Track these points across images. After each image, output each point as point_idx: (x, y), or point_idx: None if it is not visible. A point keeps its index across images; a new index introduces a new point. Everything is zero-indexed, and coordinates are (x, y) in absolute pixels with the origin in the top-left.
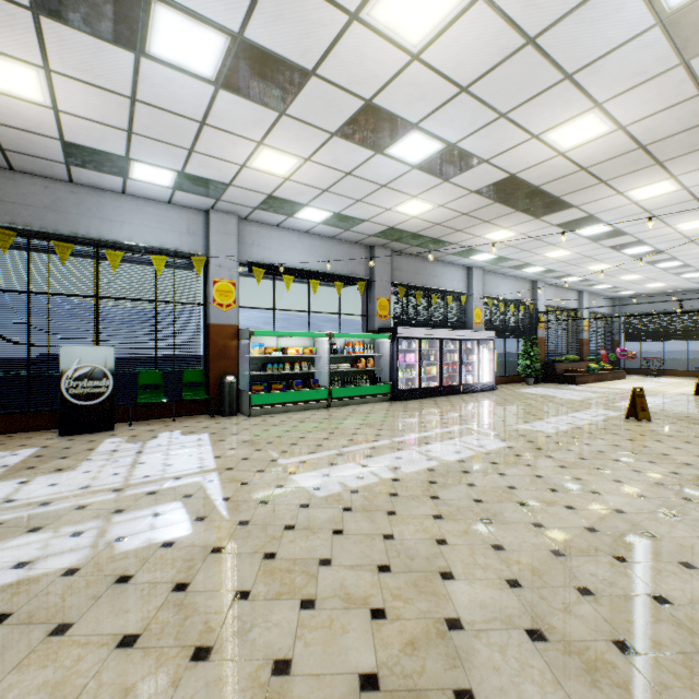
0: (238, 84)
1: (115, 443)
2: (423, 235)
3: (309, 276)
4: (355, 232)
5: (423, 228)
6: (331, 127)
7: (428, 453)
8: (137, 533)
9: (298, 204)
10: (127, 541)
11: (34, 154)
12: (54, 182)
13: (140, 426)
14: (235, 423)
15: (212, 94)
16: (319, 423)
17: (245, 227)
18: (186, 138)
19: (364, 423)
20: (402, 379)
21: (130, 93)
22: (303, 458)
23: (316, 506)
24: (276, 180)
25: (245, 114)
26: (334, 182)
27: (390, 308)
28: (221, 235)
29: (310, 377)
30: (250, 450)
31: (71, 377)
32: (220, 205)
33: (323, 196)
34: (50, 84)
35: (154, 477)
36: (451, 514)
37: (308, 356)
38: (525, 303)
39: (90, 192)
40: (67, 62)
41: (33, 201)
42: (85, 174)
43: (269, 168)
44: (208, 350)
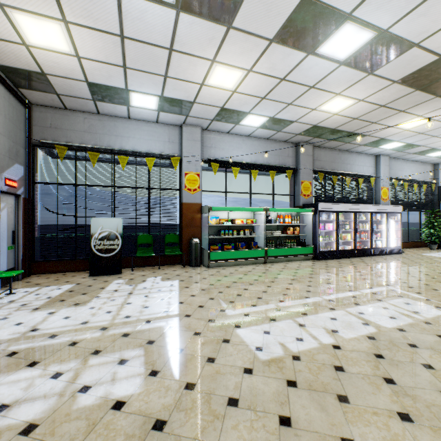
0: (193, 3)
1: (118, 284)
2: (340, 130)
3: (250, 168)
4: (285, 132)
5: (341, 124)
6: (270, 33)
7: (362, 316)
8: (99, 383)
9: (242, 113)
10: (88, 392)
11: (74, 95)
12: (89, 115)
13: (137, 271)
14: (198, 272)
15: (174, 19)
16: (258, 276)
17: (206, 135)
18: (161, 65)
19: (294, 278)
20: (321, 243)
21: (119, 31)
22: (246, 310)
23: (259, 373)
24: (226, 94)
25: (200, 34)
26: (270, 90)
27: (312, 189)
28: (189, 141)
29: (251, 240)
30: (205, 298)
31: (97, 238)
32: (188, 120)
33: (262, 103)
34: (70, 35)
35: (132, 318)
36: (422, 416)
37: (250, 225)
38: (427, 182)
39: (109, 119)
40: (75, 12)
41: (78, 127)
42: (105, 106)
43: (220, 84)
44: (181, 220)
